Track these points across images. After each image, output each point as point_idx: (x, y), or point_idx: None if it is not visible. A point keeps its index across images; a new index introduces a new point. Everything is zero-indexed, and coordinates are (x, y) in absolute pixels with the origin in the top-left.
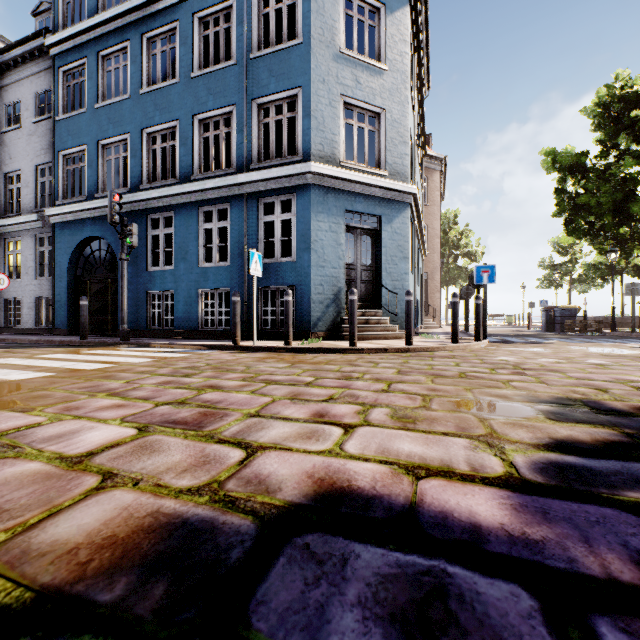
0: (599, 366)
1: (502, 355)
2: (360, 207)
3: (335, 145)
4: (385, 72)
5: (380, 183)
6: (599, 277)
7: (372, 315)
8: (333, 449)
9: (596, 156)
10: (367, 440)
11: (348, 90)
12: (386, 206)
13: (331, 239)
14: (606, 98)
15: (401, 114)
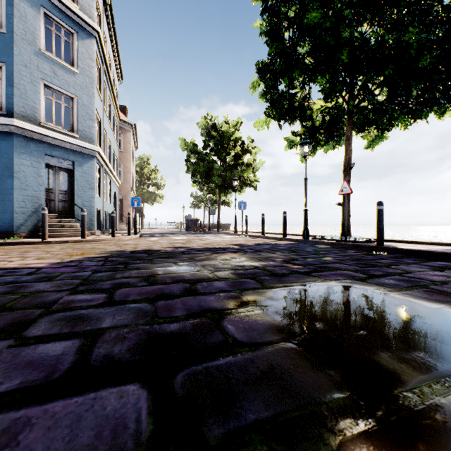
0: (158, 242)
1: (131, 241)
2: (58, 154)
3: (36, 110)
4: (77, 74)
5: (73, 141)
6: (210, 204)
7: (67, 222)
8: (2, 264)
9: (203, 147)
10: (18, 262)
11: (48, 77)
12: (78, 156)
13: (33, 172)
14: (205, 122)
15: (89, 102)
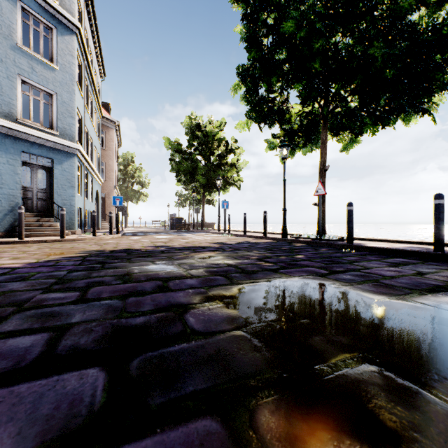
0: (140, 242)
1: (112, 240)
2: (36, 151)
3: (13, 107)
4: (57, 70)
5: (52, 139)
6: (195, 203)
7: (46, 221)
8: None
9: (187, 147)
10: None
11: (25, 73)
12: (58, 153)
13: (9, 169)
14: (189, 122)
15: (70, 99)
